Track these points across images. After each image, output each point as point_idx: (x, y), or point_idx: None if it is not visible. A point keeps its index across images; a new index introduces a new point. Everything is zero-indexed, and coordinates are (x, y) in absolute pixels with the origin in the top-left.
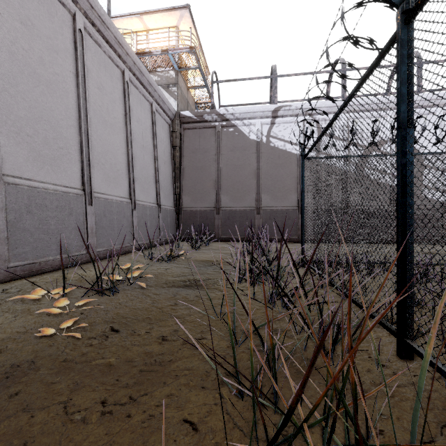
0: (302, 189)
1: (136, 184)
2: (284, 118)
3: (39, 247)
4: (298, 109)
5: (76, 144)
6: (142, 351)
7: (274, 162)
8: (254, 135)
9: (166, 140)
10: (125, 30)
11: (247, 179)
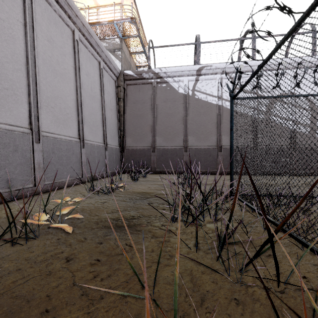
0: (231, 127)
1: (85, 126)
2: (206, 75)
3: None
4: (217, 68)
5: (23, 87)
6: None
7: (198, 111)
8: (182, 89)
9: (112, 93)
10: (80, 6)
11: (176, 124)
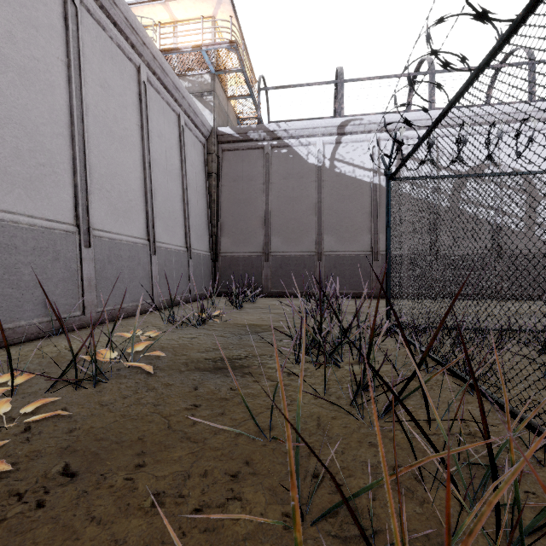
0: (386, 223)
1: (157, 220)
2: (353, 135)
3: (3, 308)
4: (372, 123)
5: (66, 161)
6: (101, 543)
7: (341, 193)
8: (314, 158)
9: (198, 164)
10: (145, 21)
11: (304, 215)
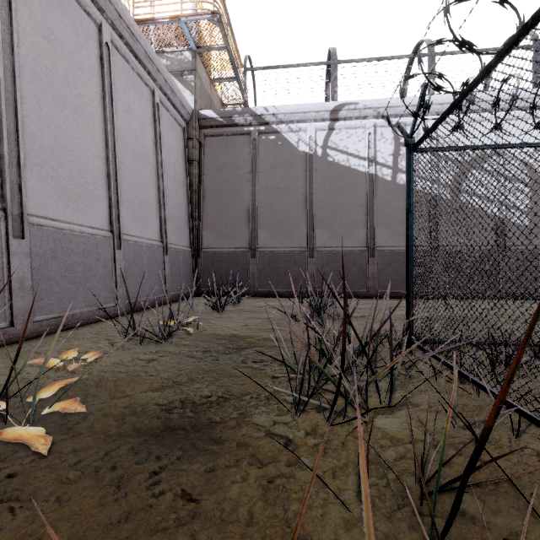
0: (408, 207)
1: (124, 208)
2: (347, 121)
3: None
4: (367, 108)
5: None
6: None
7: (334, 184)
8: (305, 145)
9: (177, 149)
10: None
11: (294, 208)
